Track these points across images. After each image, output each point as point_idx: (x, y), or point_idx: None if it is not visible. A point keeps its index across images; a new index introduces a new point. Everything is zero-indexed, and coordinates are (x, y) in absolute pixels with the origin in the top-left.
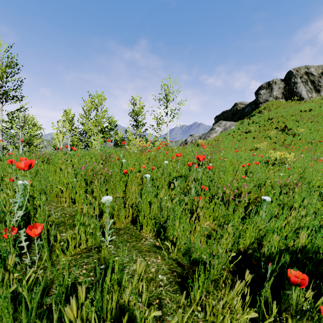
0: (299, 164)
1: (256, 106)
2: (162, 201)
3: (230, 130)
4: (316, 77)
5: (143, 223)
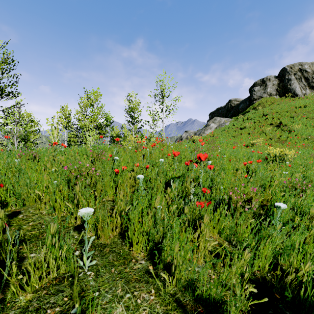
0: (300, 161)
1: (250, 103)
2: (157, 212)
3: (225, 126)
4: (310, 74)
5: (133, 239)
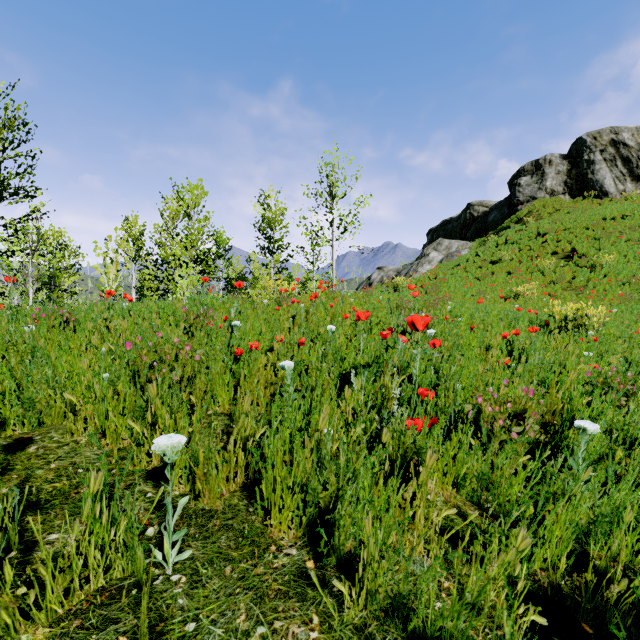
0: (616, 329)
1: (511, 210)
2: (324, 444)
3: (460, 258)
4: (634, 150)
5: (272, 502)
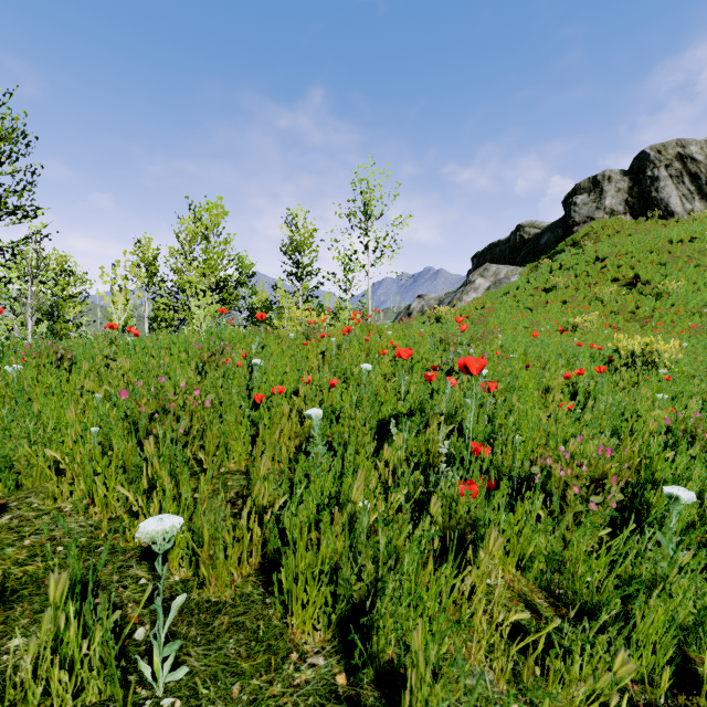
0: (690, 366)
1: (566, 232)
2: (359, 524)
3: (509, 285)
4: (703, 165)
5: (293, 595)
